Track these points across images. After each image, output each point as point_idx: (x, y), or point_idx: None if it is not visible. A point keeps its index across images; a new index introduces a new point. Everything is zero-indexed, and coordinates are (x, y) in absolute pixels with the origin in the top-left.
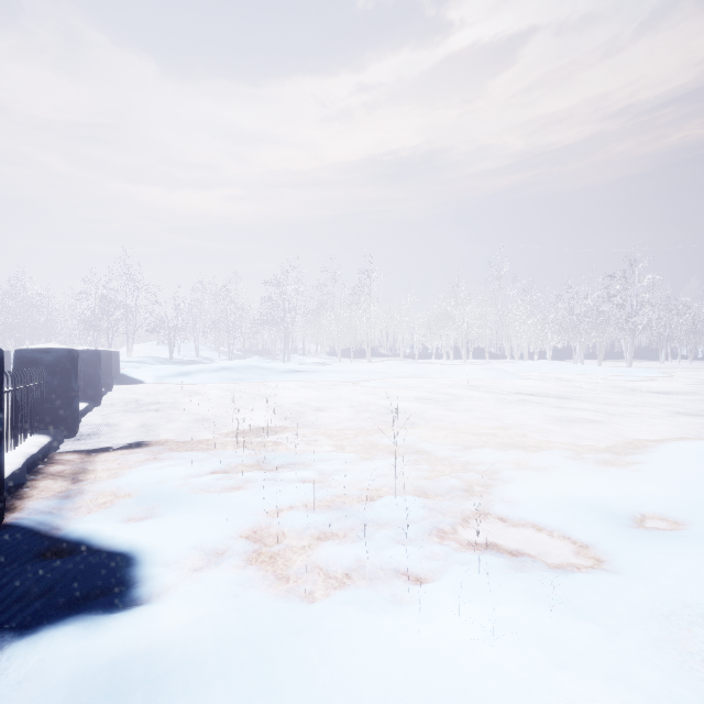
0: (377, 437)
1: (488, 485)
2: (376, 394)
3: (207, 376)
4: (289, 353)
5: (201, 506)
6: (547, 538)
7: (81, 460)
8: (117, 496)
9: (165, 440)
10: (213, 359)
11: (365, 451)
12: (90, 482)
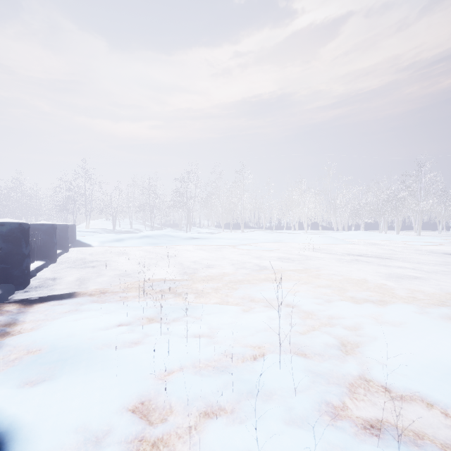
0: (254, 291)
1: (358, 343)
2: (249, 254)
3: (134, 242)
4: (190, 226)
5: (97, 368)
6: (442, 417)
7: (18, 311)
8: (28, 352)
9: (90, 292)
10: (141, 230)
11: (245, 304)
12: (14, 334)
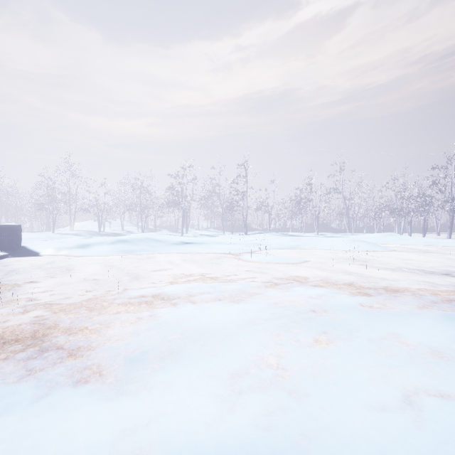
0: None
1: None
2: (265, 271)
3: (102, 248)
4: (187, 228)
5: None
6: None
7: None
8: None
9: None
10: (134, 232)
11: None
12: None
